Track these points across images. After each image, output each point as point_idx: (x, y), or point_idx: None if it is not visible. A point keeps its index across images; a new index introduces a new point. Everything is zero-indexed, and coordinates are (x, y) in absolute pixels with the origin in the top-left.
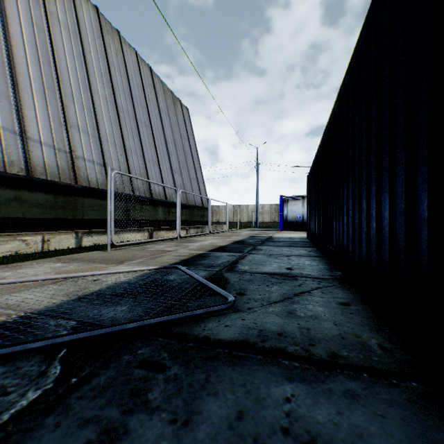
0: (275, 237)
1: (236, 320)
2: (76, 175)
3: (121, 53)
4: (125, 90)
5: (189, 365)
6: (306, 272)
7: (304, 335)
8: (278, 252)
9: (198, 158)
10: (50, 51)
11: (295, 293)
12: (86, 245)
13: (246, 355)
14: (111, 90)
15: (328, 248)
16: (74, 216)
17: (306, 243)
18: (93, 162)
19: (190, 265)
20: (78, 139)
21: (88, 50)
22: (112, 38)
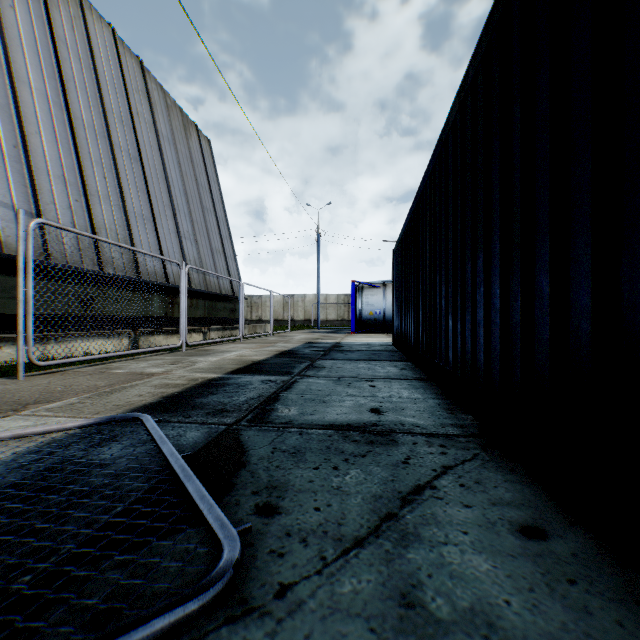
0: (344, 344)
1: None
2: None
3: (82, 25)
4: (90, 90)
5: None
6: (409, 418)
7: None
8: (352, 373)
9: (226, 220)
10: None
11: (401, 491)
12: None
13: None
14: (59, 84)
15: (437, 364)
16: None
17: (393, 354)
18: (12, 208)
19: (176, 409)
20: None
21: (8, 3)
22: None
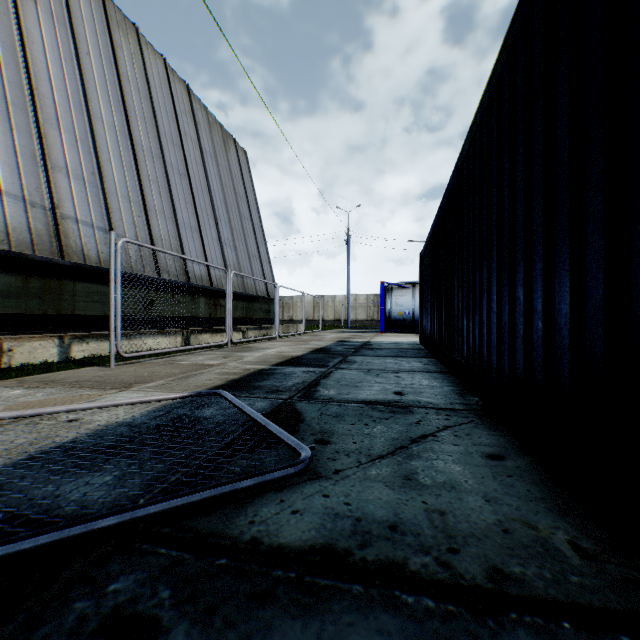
0: (374, 342)
1: (314, 498)
2: (62, 245)
3: (140, 60)
4: (147, 117)
5: (211, 620)
6: (425, 398)
7: (437, 527)
8: (380, 366)
9: (261, 225)
10: (18, 46)
11: (411, 437)
12: (77, 357)
13: (331, 584)
14: (123, 115)
15: (455, 359)
16: (59, 311)
17: (420, 352)
18: (92, 226)
19: (242, 389)
20: (66, 188)
21: (85, 51)
22: (125, 36)
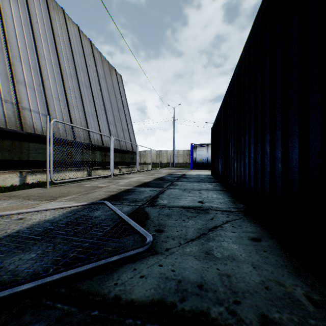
0: (187, 174)
1: (153, 267)
2: (22, 123)
3: (65, 27)
4: (69, 57)
5: None
6: (215, 205)
7: (226, 286)
8: (191, 187)
9: (129, 114)
10: None
11: (209, 227)
12: (30, 182)
13: None
14: (56, 55)
15: (230, 183)
16: (20, 158)
17: (211, 179)
18: (38, 113)
19: (117, 200)
20: (24, 93)
21: (35, 21)
22: (57, 14)
